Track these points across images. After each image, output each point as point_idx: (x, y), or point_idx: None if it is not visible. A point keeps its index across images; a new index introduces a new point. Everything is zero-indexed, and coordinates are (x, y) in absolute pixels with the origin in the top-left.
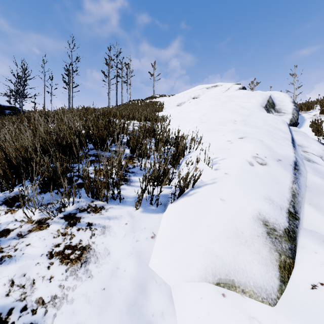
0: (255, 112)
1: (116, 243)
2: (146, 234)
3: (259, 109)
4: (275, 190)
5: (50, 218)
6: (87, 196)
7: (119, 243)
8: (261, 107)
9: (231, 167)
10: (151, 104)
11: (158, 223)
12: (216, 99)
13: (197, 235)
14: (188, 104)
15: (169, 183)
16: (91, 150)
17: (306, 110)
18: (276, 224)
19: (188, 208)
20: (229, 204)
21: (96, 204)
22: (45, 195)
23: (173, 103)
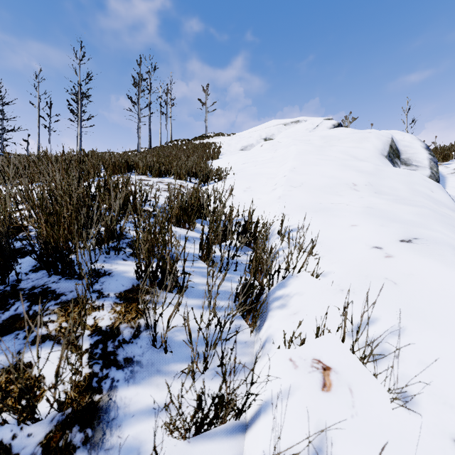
0: (384, 166)
1: None
2: None
3: (380, 160)
4: None
5: None
6: None
7: None
8: (382, 156)
9: None
10: (201, 146)
11: None
12: (305, 141)
13: None
14: (258, 149)
15: (238, 416)
16: (33, 272)
17: (441, 161)
18: None
19: None
20: None
21: None
22: None
23: (235, 145)
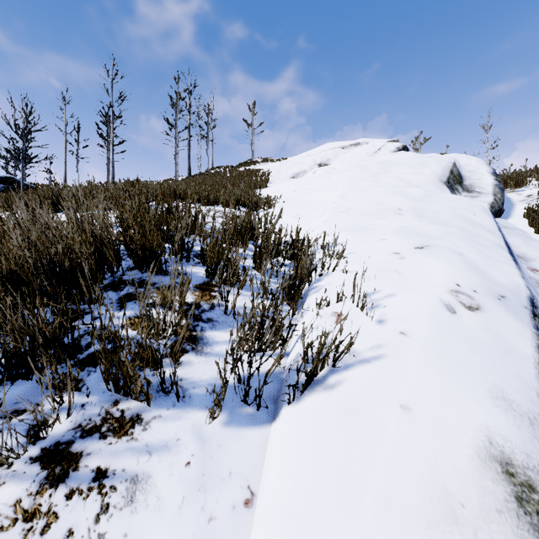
0: (434, 192)
1: (159, 534)
2: (233, 494)
3: (437, 186)
4: (510, 372)
5: (5, 464)
6: (106, 388)
7: (166, 533)
8: (440, 182)
9: (411, 317)
10: (247, 174)
11: (261, 455)
12: (360, 167)
13: (358, 524)
14: (311, 176)
15: (283, 345)
16: (129, 271)
17: (514, 187)
18: (531, 469)
19: (328, 426)
20: (420, 420)
21: (125, 409)
22: (12, 388)
23: (285, 172)
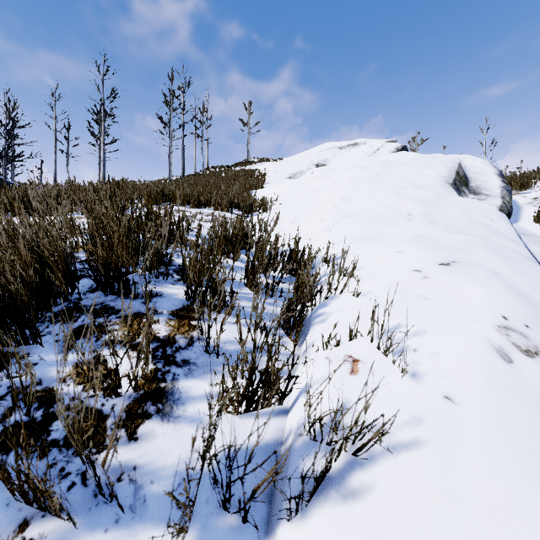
0: (444, 195)
1: None
2: None
3: (444, 188)
4: None
5: None
6: (13, 497)
7: None
8: (446, 183)
9: (456, 370)
10: (243, 174)
11: None
12: (361, 168)
13: None
14: (309, 176)
15: (281, 401)
16: (90, 293)
17: (519, 189)
18: None
19: None
20: None
21: (35, 538)
22: None
23: (282, 172)
